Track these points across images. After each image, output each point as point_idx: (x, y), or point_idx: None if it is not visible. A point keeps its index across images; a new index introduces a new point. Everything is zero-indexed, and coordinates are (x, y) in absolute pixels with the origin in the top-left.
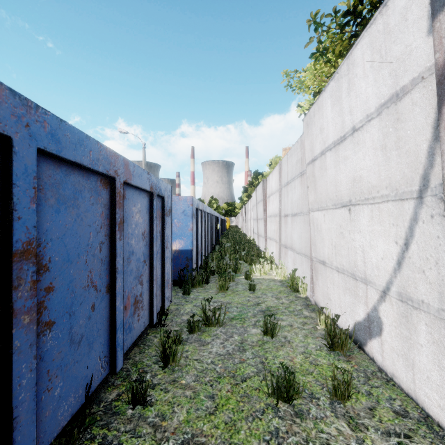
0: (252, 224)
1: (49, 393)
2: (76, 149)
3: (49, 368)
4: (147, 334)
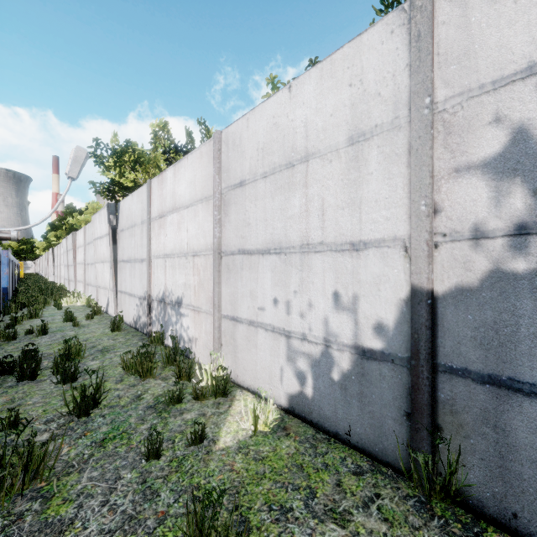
0: (63, 271)
1: None
2: None
3: None
4: None
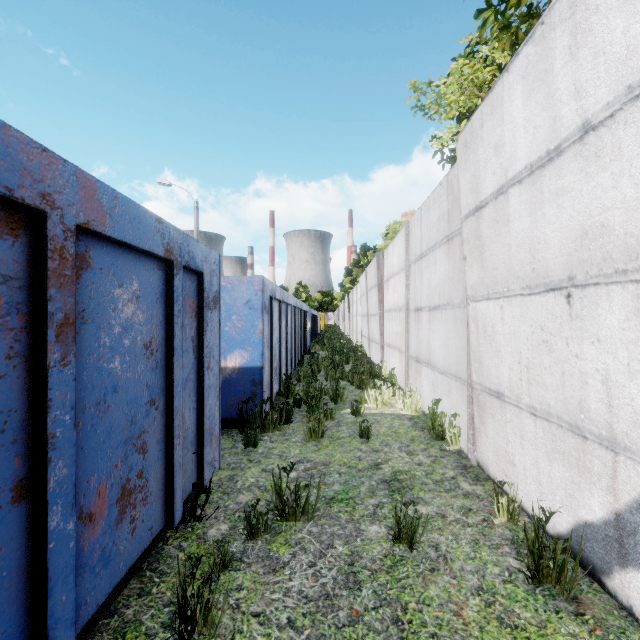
0: (360, 323)
1: None
2: None
3: None
4: (165, 540)
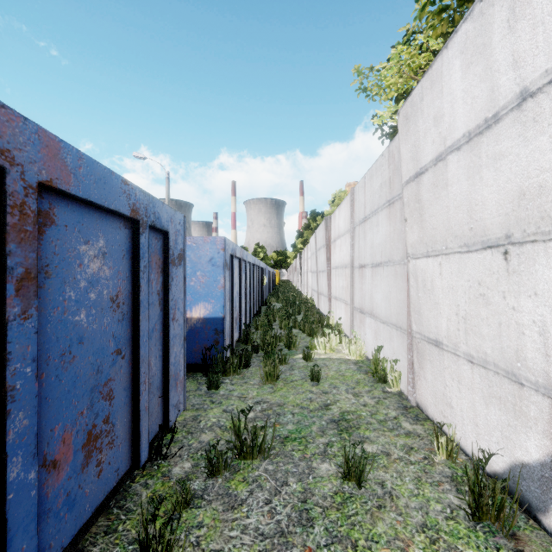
0: (310, 279)
1: None
2: None
3: None
4: (133, 478)
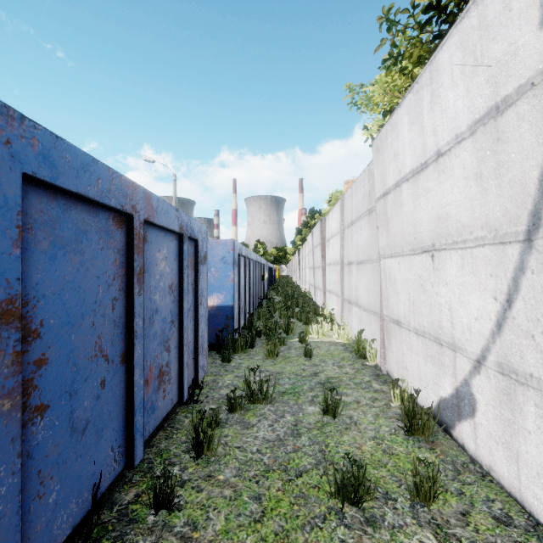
0: (308, 274)
1: (41, 500)
2: (79, 177)
3: (41, 467)
4: (176, 413)
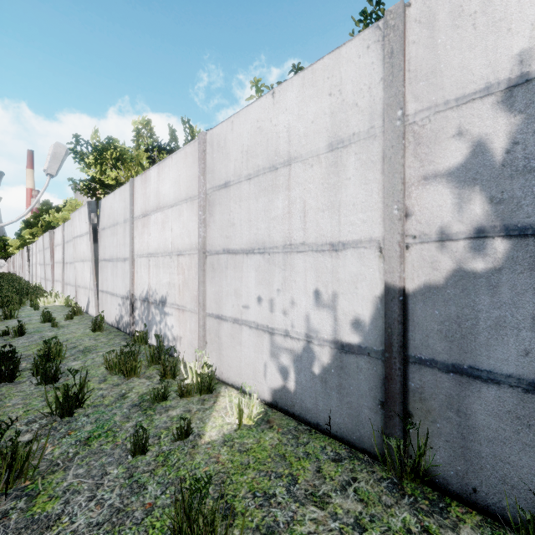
0: (39, 270)
1: None
2: None
3: None
4: None
